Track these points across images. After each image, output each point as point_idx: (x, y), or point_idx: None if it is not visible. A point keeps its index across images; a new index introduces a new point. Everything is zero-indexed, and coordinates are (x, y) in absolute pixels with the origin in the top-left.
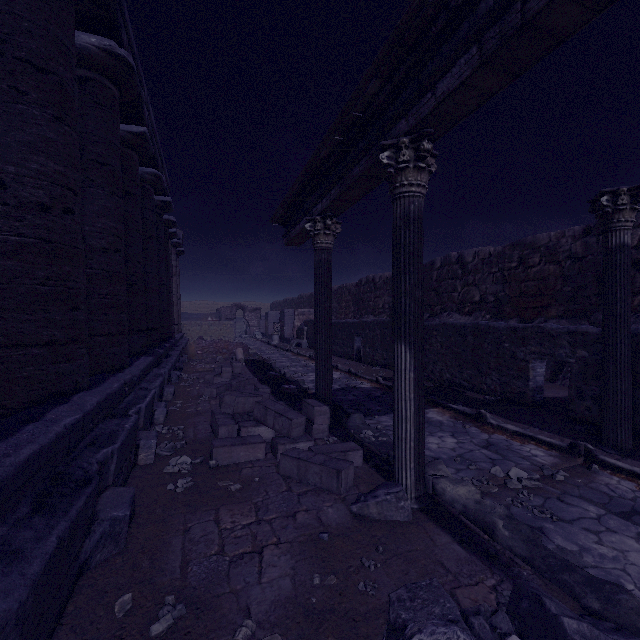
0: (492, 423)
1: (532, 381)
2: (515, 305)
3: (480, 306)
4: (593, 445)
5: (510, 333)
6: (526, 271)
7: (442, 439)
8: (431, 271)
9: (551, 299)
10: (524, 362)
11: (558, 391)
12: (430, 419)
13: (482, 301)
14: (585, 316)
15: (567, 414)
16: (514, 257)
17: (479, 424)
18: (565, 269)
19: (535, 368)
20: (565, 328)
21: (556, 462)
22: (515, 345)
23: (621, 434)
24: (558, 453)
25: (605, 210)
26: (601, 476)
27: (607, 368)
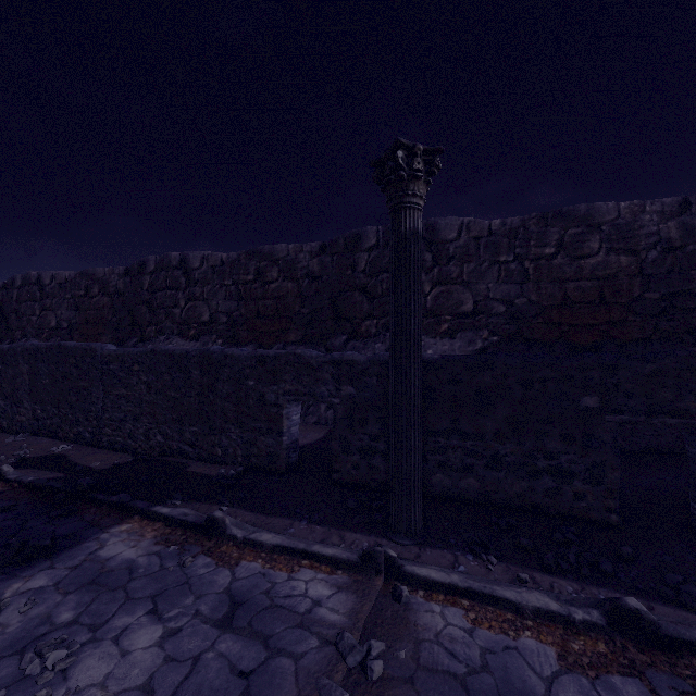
0: (236, 536)
1: (287, 435)
2: (252, 328)
3: (210, 328)
4: (381, 534)
5: (257, 364)
6: (264, 287)
7: (123, 645)
8: (141, 275)
9: (290, 322)
10: (276, 408)
11: (305, 434)
12: (106, 565)
13: (213, 321)
14: (322, 342)
15: (329, 475)
16: (251, 268)
17: (212, 543)
18: (303, 288)
19: (291, 415)
20: (328, 355)
21: (353, 607)
22: (264, 383)
23: (415, 511)
24: (347, 575)
25: (401, 172)
26: (420, 614)
27: (400, 415)
